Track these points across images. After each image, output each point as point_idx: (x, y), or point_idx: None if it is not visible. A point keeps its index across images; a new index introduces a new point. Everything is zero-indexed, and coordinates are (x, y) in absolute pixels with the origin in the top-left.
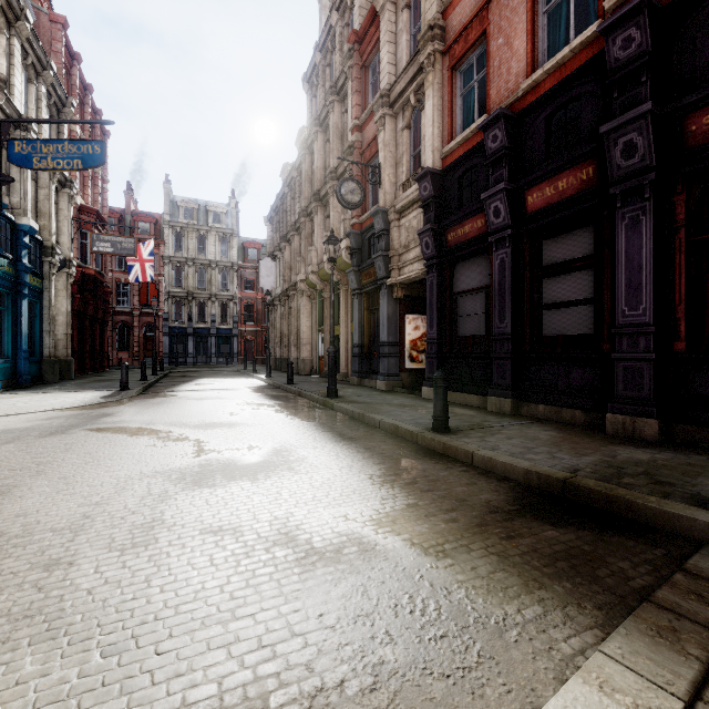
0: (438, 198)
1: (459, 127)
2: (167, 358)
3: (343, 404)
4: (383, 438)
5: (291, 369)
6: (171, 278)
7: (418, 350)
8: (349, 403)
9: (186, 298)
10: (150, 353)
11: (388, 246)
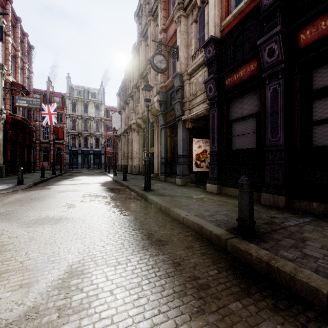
0: (218, 58)
1: (232, 8)
2: (68, 165)
3: (154, 197)
4: (189, 239)
5: (125, 171)
6: (70, 125)
7: (200, 160)
8: (158, 196)
9: (78, 135)
10: (59, 163)
11: (182, 96)
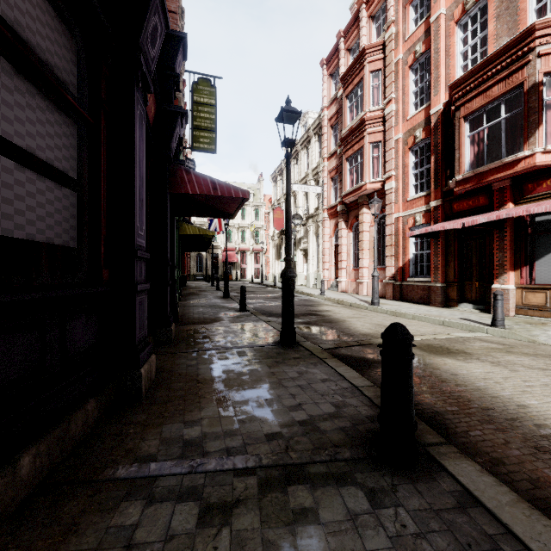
0: None
1: None
2: None
3: None
4: None
5: None
6: None
7: None
8: None
9: None
10: None
11: None
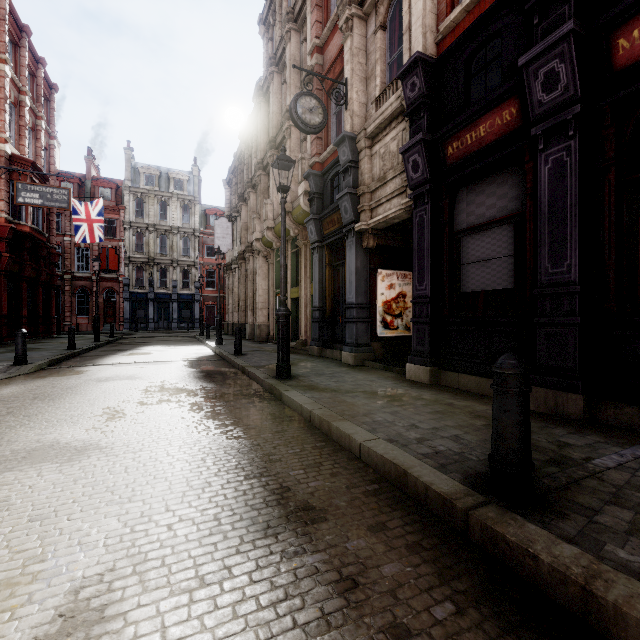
0: (431, 99)
1: None
2: (128, 323)
3: (297, 395)
4: (377, 505)
5: (239, 337)
6: (131, 244)
7: (392, 314)
8: (305, 391)
9: (147, 264)
10: (110, 319)
11: (356, 182)
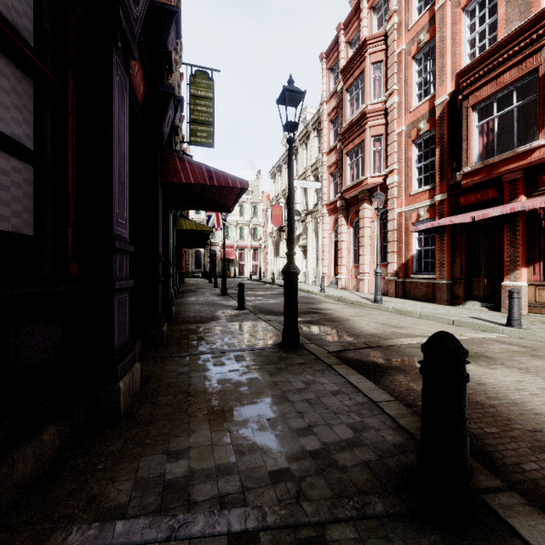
0: None
1: None
2: None
3: None
4: None
5: None
6: None
7: None
8: None
9: None
10: None
11: None
